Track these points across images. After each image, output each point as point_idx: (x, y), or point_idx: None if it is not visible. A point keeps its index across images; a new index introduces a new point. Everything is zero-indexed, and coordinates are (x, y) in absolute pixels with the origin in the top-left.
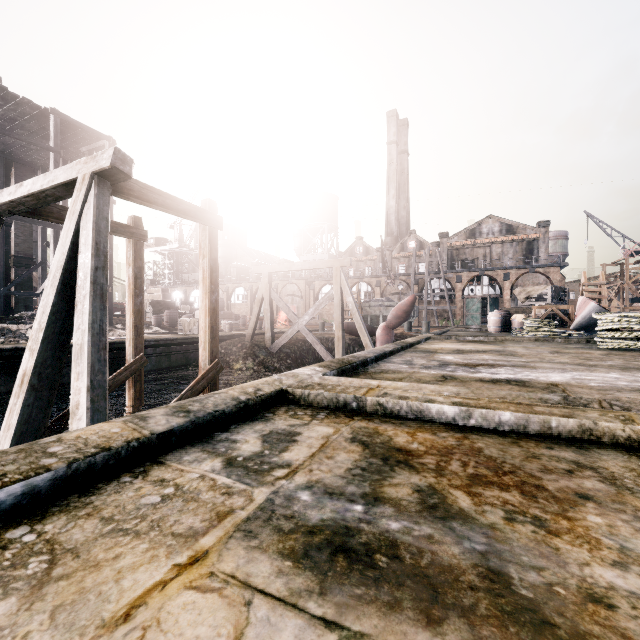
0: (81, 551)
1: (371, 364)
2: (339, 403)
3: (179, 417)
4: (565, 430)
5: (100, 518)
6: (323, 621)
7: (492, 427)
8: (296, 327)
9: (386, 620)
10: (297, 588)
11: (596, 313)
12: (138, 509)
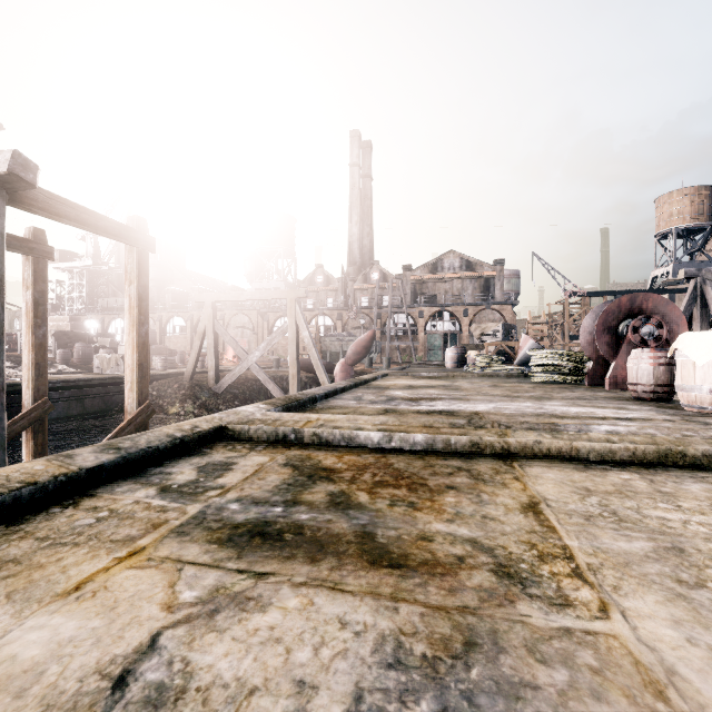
0: (22, 560)
1: (320, 401)
2: (278, 436)
3: (109, 454)
4: (461, 446)
5: (35, 538)
6: (237, 571)
7: (408, 448)
8: (245, 364)
9: (283, 564)
10: (220, 558)
11: (530, 350)
12: (74, 529)
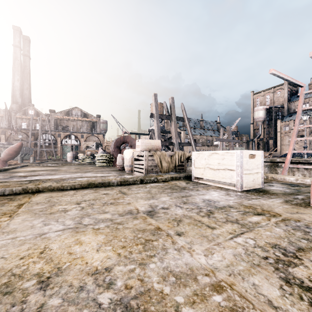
0: None
1: None
2: None
3: None
4: (18, 191)
5: None
6: None
7: None
8: None
9: None
10: None
11: (96, 154)
12: None
